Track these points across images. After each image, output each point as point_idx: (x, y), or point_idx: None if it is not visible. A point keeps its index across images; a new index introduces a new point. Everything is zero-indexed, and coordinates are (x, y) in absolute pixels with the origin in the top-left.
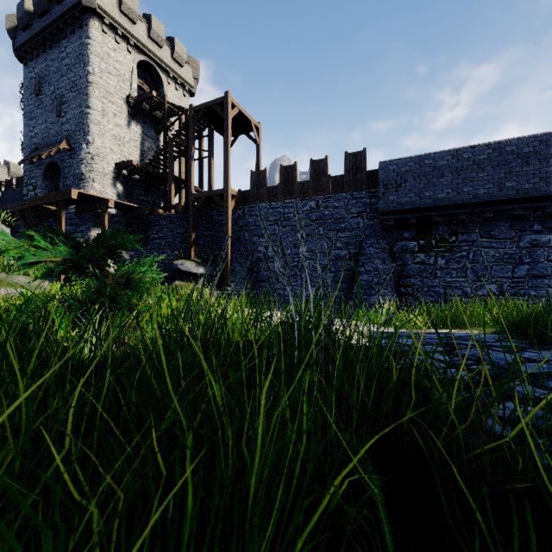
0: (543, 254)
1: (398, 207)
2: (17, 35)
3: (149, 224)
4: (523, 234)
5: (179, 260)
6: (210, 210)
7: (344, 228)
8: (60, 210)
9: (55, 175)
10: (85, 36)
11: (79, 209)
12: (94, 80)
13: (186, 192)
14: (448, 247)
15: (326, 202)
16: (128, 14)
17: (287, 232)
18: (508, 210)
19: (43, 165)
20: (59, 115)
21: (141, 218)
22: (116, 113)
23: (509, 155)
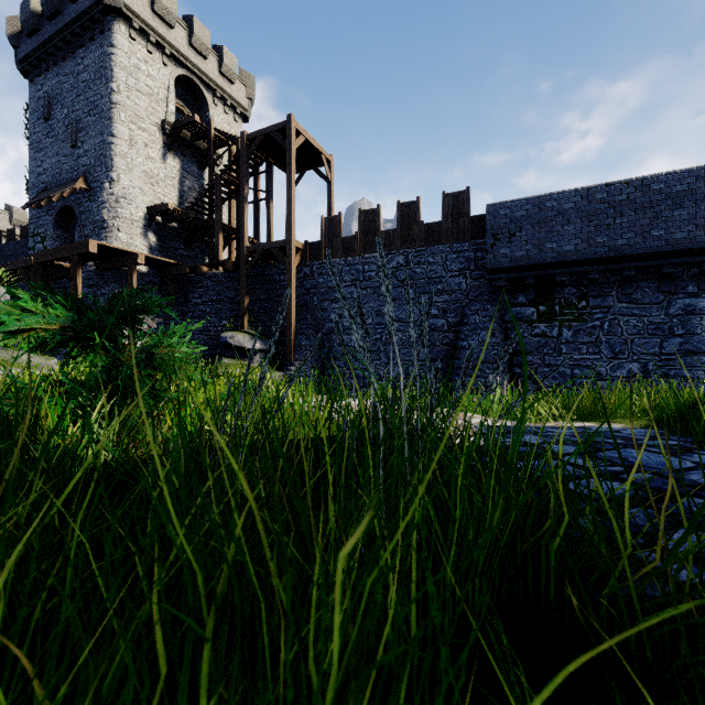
0: (700, 323)
1: (512, 263)
2: (21, 43)
3: (190, 286)
4: (673, 297)
5: (229, 332)
6: (269, 268)
7: (441, 291)
8: (75, 267)
9: (70, 223)
10: (108, 44)
11: (100, 266)
12: (119, 100)
13: (238, 245)
14: (577, 315)
15: (418, 256)
16: (163, 15)
17: (368, 295)
18: (654, 266)
19: (54, 209)
20: (75, 145)
21: (180, 278)
22: (148, 143)
23: (656, 195)
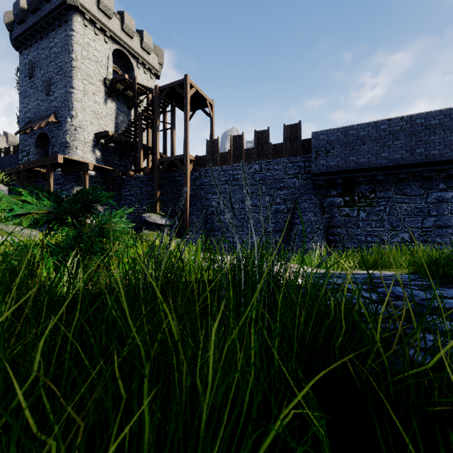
0: (447, 208)
1: (327, 169)
2: (14, 28)
3: (122, 184)
4: (430, 191)
5: (147, 213)
6: (173, 172)
7: (283, 187)
8: (49, 172)
9: (45, 143)
10: (70, 29)
11: (65, 171)
12: (77, 65)
13: (153, 157)
14: (369, 203)
15: (268, 165)
16: (104, 11)
17: (236, 190)
18: (418, 171)
19: (35, 135)
20: (48, 94)
21: (116, 179)
22: (95, 92)
23: (419, 127)
